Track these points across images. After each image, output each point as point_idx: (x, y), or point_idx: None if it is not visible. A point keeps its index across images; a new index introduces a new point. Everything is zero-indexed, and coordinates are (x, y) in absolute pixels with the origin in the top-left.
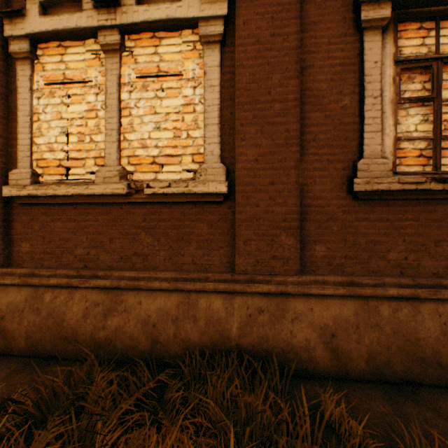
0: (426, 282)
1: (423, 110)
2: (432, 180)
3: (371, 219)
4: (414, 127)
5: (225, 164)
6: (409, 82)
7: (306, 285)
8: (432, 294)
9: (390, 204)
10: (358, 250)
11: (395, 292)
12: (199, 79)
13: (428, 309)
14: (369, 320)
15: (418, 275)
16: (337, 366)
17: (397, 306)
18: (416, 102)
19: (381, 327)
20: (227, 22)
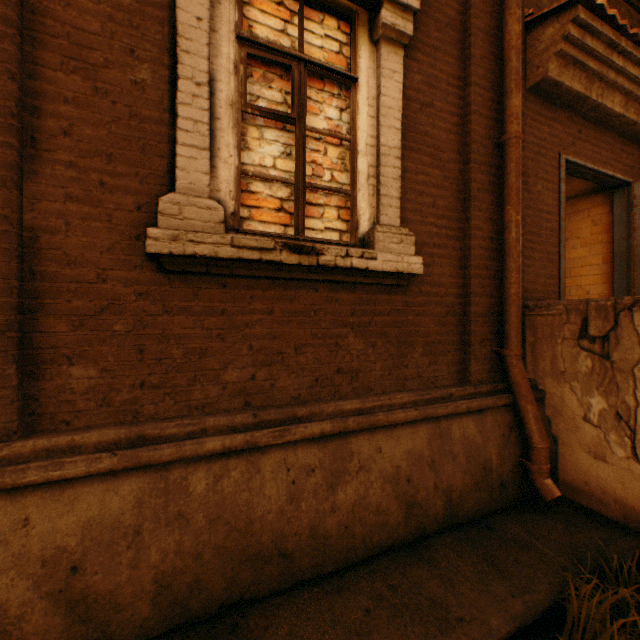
0: (275, 416)
1: (287, 139)
2: (284, 248)
3: (195, 310)
4: (275, 161)
5: None
6: (266, 86)
7: (16, 466)
8: (278, 436)
9: (229, 283)
10: (170, 370)
11: (219, 445)
12: None
13: (273, 462)
14: (167, 511)
15: (274, 403)
16: (84, 636)
17: (223, 468)
18: (271, 118)
19: (189, 519)
20: None
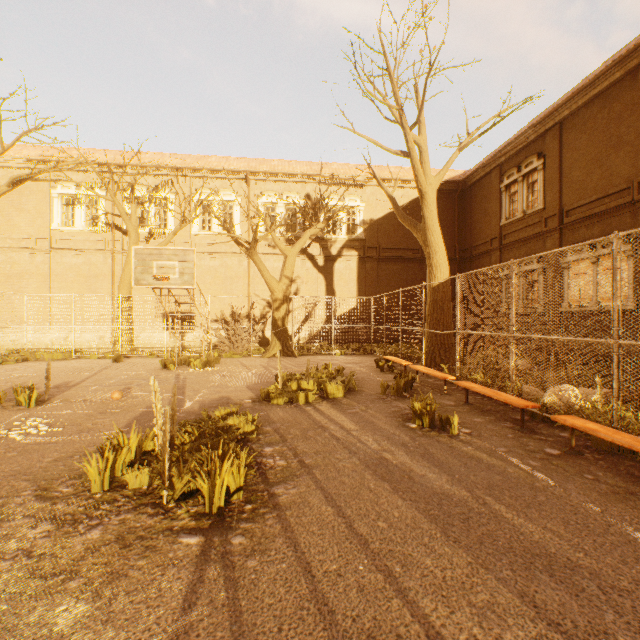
0: None
1: None
2: None
3: None
4: None
5: (636, 298)
6: None
7: None
8: None
9: None
10: None
11: None
12: (625, 269)
13: None
14: None
15: None
16: None
17: None
18: None
19: None
20: (635, 249)
